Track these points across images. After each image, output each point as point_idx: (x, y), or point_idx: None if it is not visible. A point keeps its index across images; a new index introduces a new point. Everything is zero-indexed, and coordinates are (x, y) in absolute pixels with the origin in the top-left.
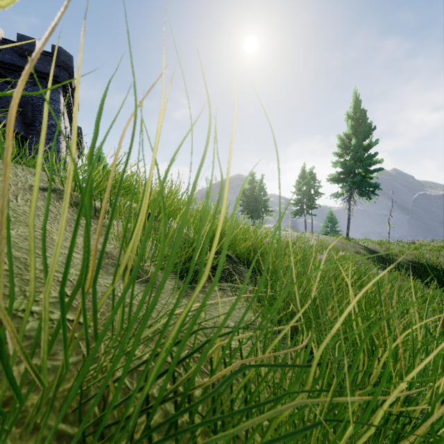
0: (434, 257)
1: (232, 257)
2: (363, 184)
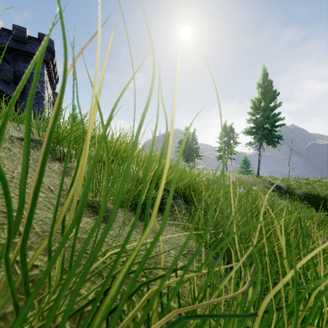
0: (323, 190)
1: None
2: (269, 135)
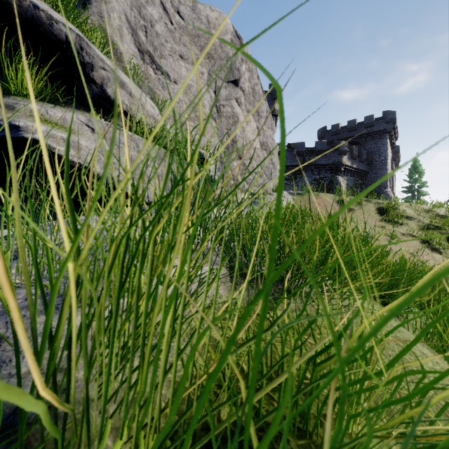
0: None
1: None
2: None
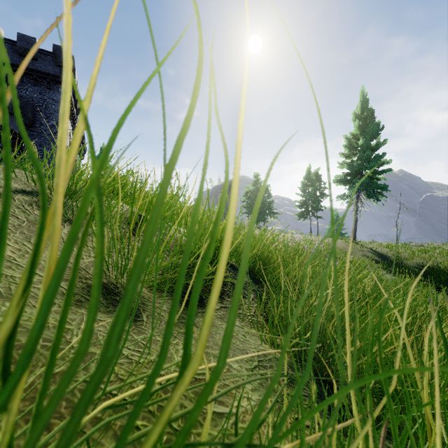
0: (445, 261)
1: (236, 265)
2: (370, 185)
